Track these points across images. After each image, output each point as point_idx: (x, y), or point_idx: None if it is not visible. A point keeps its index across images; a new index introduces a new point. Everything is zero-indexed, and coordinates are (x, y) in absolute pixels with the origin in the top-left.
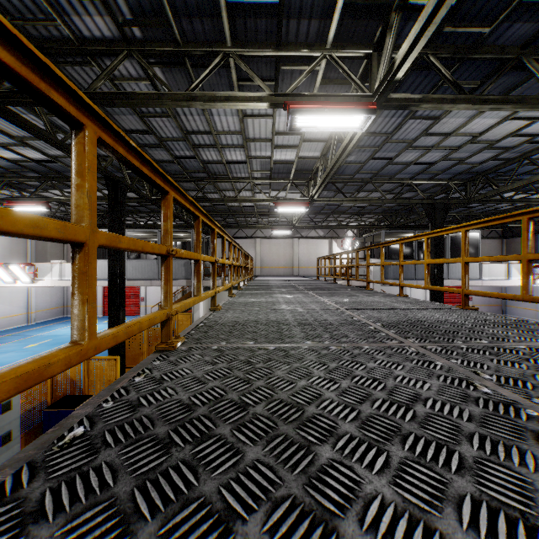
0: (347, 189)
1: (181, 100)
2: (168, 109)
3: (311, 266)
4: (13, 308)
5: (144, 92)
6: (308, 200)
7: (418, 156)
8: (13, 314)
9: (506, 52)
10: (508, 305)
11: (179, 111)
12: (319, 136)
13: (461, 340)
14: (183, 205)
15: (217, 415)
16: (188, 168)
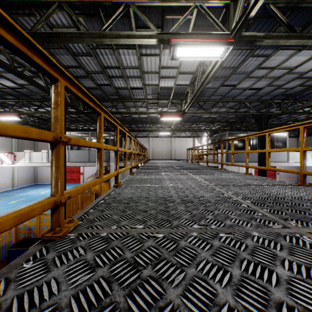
0: (205, 106)
1: (96, 37)
2: (90, 50)
3: (182, 154)
4: (4, 179)
5: (70, 31)
6: (181, 112)
7: (252, 83)
8: (3, 182)
9: None
10: None
11: (98, 52)
12: (189, 70)
13: None
14: (80, 98)
15: None
16: (106, 92)
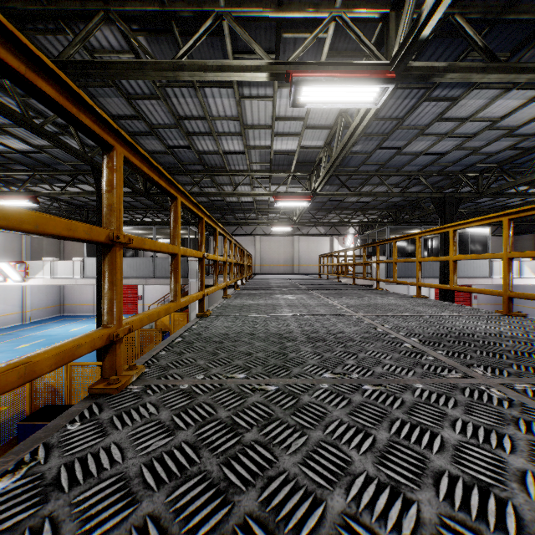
0: (351, 183)
1: (166, 70)
2: (156, 89)
3: (311, 264)
4: (8, 307)
5: (123, 60)
6: (310, 193)
7: (430, 145)
8: (7, 313)
9: None
10: (514, 304)
11: (170, 92)
12: (323, 122)
13: None
14: (146, 174)
15: None
16: (183, 159)
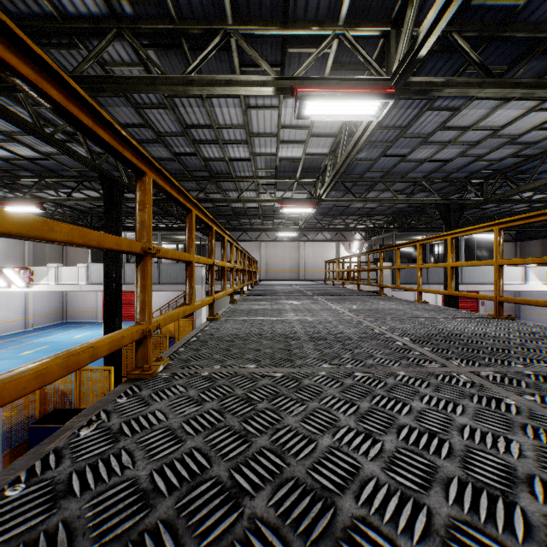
0: (356, 189)
1: (177, 85)
2: (164, 99)
3: (317, 270)
4: (10, 313)
5: (135, 75)
6: (316, 200)
7: (434, 152)
8: (9, 319)
9: (540, 30)
10: (521, 310)
11: (177, 102)
12: (328, 131)
13: (520, 363)
14: (168, 192)
15: (189, 521)
16: (188, 166)
